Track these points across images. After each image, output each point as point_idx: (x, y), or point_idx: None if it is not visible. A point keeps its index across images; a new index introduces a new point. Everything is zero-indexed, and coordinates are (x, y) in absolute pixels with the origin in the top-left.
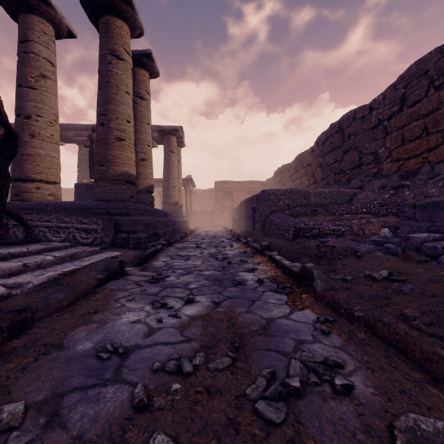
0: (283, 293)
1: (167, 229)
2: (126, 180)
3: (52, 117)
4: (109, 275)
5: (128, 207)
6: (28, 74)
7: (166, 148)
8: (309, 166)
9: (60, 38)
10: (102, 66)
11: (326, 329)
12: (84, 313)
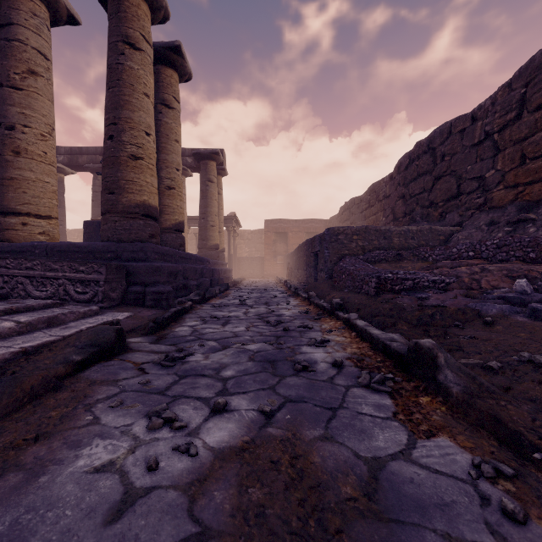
0: (383, 392)
1: (202, 279)
2: (144, 213)
3: (45, 128)
4: (96, 354)
5: (146, 249)
6: (11, 69)
7: (203, 176)
8: (386, 199)
9: (57, 24)
10: (111, 57)
11: (518, 512)
12: (14, 442)
